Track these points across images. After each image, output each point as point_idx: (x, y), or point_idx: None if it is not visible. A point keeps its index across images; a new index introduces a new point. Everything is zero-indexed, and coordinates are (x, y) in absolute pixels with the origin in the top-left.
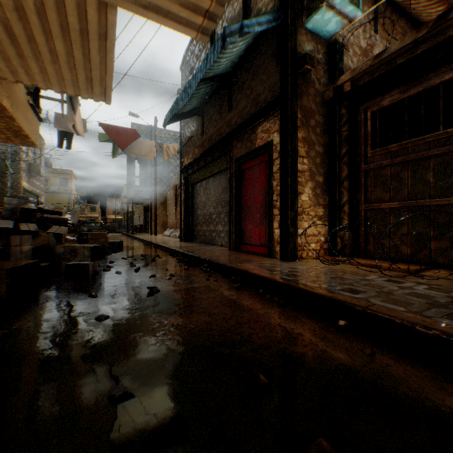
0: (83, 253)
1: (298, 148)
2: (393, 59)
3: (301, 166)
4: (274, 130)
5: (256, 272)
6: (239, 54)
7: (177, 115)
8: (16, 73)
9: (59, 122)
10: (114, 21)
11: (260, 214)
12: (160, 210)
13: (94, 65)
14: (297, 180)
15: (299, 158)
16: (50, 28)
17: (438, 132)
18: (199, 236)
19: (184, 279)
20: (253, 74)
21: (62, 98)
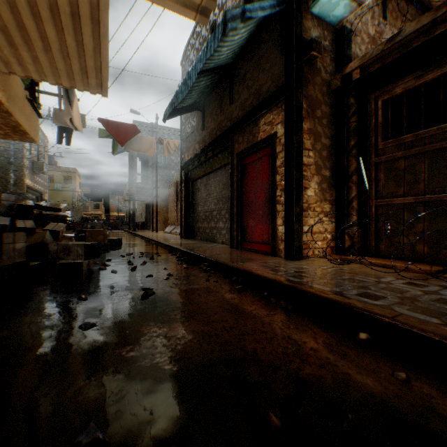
0: (76, 251)
1: (303, 141)
2: (407, 43)
3: (306, 159)
4: (278, 122)
5: (260, 272)
6: (241, 44)
7: (177, 110)
8: (8, 63)
9: (58, 117)
10: (106, 2)
11: (263, 211)
12: (161, 207)
13: (88, 53)
14: (303, 174)
15: (304, 150)
16: (39, 12)
17: None
18: (199, 233)
19: (182, 279)
20: (255, 64)
21: (59, 91)
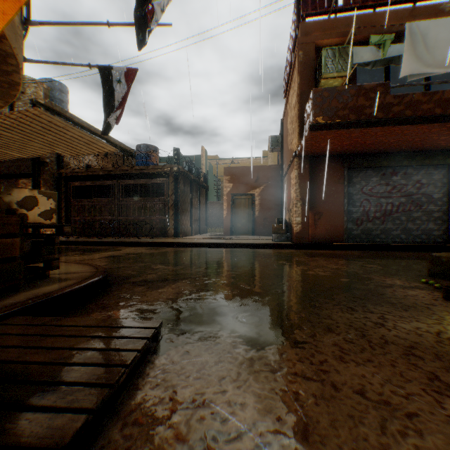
0: None
1: None
2: (78, 173)
3: None
4: (31, 185)
5: None
6: None
7: None
8: None
9: None
10: None
11: None
12: None
13: None
14: None
15: None
16: None
17: (89, 199)
18: None
19: None
20: None
21: None
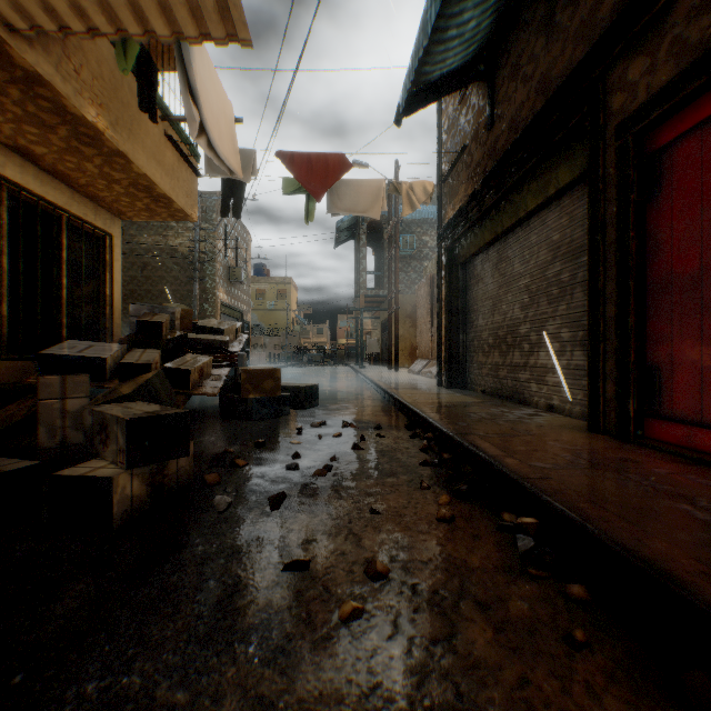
0: (116, 438)
1: None
2: None
3: None
4: None
5: None
6: None
7: (427, 92)
8: None
9: (212, 162)
10: None
11: None
12: (406, 327)
13: None
14: None
15: None
16: None
17: None
18: (480, 377)
19: (424, 636)
20: None
21: None
